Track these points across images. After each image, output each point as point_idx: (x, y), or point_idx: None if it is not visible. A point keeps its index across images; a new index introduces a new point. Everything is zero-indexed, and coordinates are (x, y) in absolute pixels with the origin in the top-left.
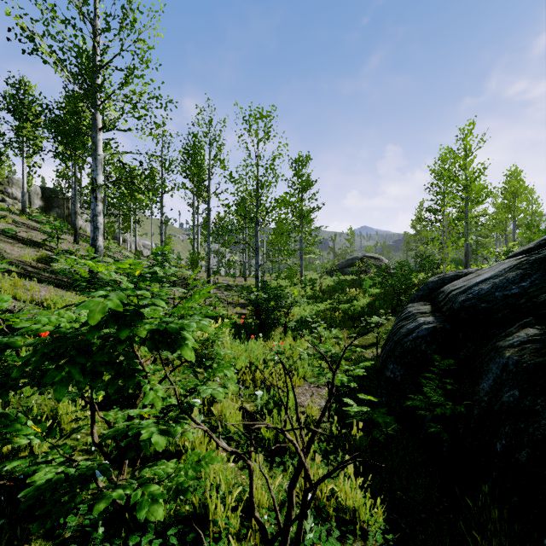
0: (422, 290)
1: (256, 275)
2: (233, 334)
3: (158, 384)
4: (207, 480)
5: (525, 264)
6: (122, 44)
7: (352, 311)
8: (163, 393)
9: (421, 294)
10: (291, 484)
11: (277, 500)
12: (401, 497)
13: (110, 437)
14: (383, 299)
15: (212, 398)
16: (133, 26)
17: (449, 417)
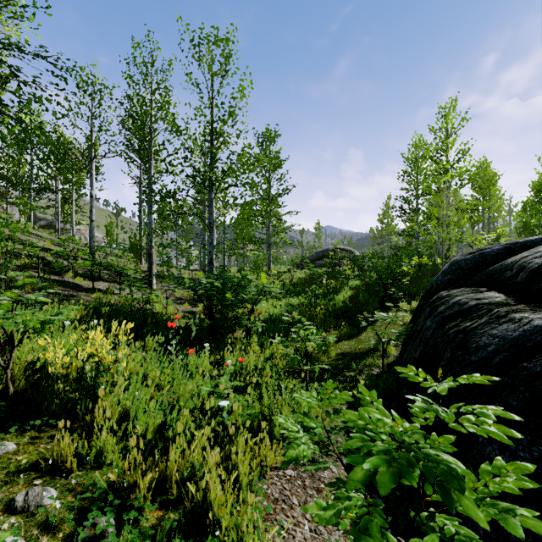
0: (450, 272)
1: (209, 260)
2: (163, 345)
3: None
4: None
5: None
6: None
7: (333, 307)
8: None
9: (448, 279)
10: None
11: None
12: None
13: None
14: (366, 292)
15: None
16: None
17: None
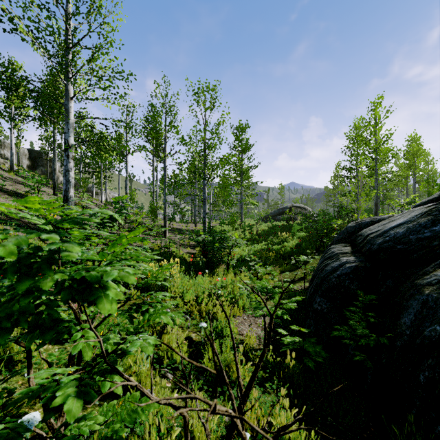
0: (342, 234)
1: (203, 222)
2: (183, 271)
3: (90, 331)
4: (146, 422)
5: (434, 211)
6: (89, 25)
7: (283, 251)
8: (94, 341)
9: (341, 237)
10: (228, 434)
11: (216, 435)
12: (331, 423)
13: (18, 402)
14: (308, 241)
15: (161, 330)
16: (99, 11)
17: (372, 347)
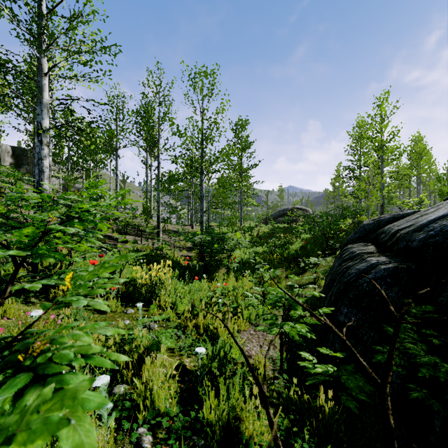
0: (358, 232)
1: (201, 221)
2: (178, 276)
3: None
4: None
5: None
6: None
7: (287, 254)
8: None
9: (357, 236)
10: None
11: None
12: None
13: None
14: (313, 243)
15: (141, 359)
16: None
17: (437, 380)
